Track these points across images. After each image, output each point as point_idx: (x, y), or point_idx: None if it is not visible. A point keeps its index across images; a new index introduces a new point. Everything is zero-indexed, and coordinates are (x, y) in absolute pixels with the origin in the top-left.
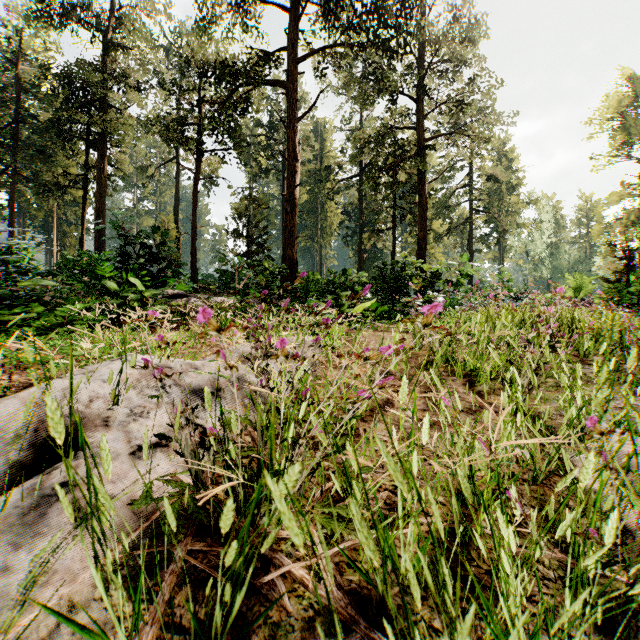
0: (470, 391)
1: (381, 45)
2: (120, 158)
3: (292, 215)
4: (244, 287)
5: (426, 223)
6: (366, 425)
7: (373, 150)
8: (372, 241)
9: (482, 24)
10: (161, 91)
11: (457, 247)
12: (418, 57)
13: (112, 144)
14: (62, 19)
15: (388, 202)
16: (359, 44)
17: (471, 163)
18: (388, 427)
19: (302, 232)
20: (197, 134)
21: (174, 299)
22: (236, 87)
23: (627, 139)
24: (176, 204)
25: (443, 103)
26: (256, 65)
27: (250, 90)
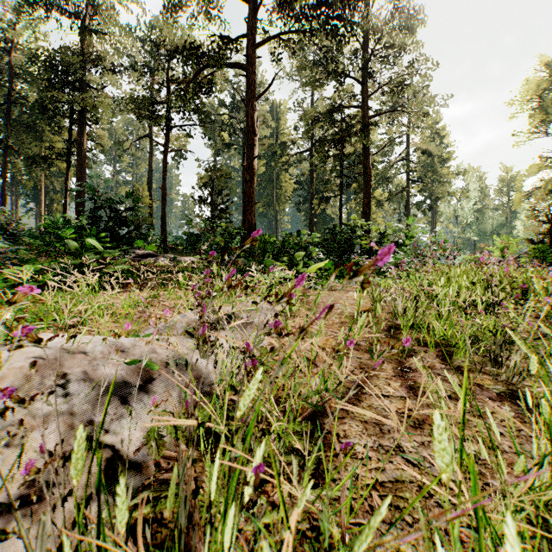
0: (448, 366)
1: (330, 31)
2: (99, 134)
3: (251, 183)
4: (208, 247)
5: (370, 191)
6: (338, 426)
7: (323, 126)
8: (322, 207)
9: (420, 13)
10: (135, 74)
11: (396, 212)
12: (363, 43)
13: (92, 121)
14: (47, 10)
15: (336, 172)
16: (311, 31)
17: (408, 139)
18: (367, 429)
19: (260, 199)
20: (167, 112)
21: (144, 258)
22: (201, 69)
23: (544, 118)
24: (149, 175)
25: (385, 84)
26: (218, 48)
27: (213, 72)
